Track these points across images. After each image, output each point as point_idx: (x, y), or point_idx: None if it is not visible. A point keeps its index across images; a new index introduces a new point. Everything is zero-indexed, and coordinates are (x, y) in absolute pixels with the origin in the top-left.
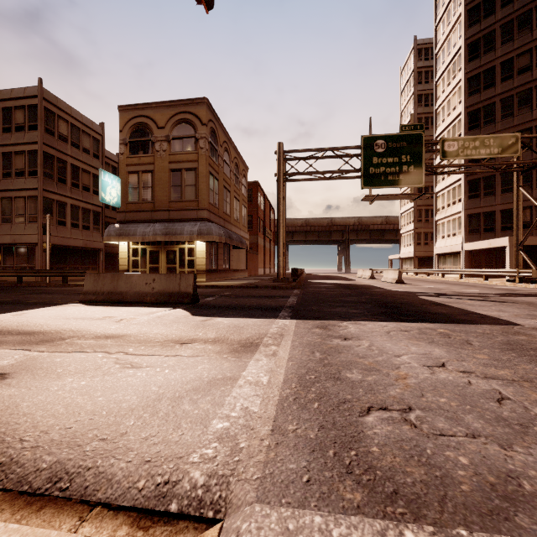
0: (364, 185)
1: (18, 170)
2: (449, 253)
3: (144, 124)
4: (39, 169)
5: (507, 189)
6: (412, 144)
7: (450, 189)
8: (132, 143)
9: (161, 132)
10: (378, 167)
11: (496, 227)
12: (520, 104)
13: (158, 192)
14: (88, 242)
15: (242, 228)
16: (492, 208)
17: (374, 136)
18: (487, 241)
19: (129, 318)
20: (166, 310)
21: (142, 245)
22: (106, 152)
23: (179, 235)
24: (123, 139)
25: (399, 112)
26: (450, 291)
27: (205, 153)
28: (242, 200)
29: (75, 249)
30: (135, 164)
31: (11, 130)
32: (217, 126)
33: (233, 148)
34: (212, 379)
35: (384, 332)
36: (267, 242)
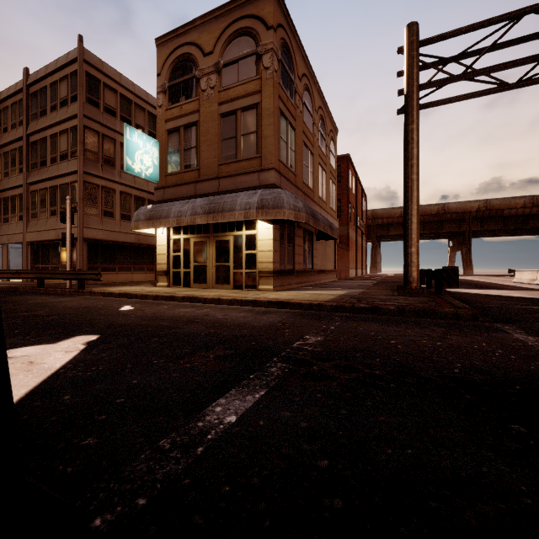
0: None
1: (62, 153)
2: None
3: (187, 55)
4: (78, 146)
5: None
6: None
7: None
8: (172, 87)
9: (208, 60)
10: None
11: None
12: None
13: (204, 153)
14: (142, 238)
15: (329, 212)
16: None
17: None
18: None
19: None
20: None
21: (184, 234)
22: None
23: (229, 212)
24: (162, 85)
25: None
26: None
27: (271, 75)
28: (330, 173)
29: (127, 246)
30: (175, 118)
31: (57, 107)
32: (293, 44)
33: (317, 93)
34: None
35: None
36: (358, 235)
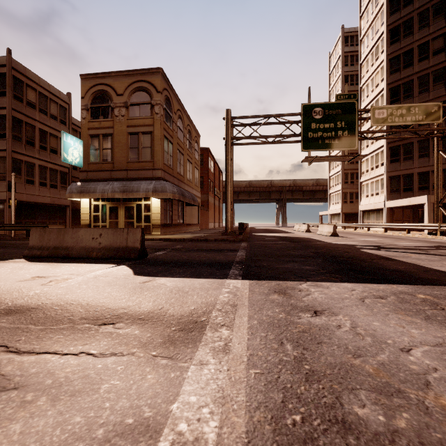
0: (303, 148)
1: None
2: (372, 210)
3: (104, 91)
4: (7, 131)
5: (423, 154)
6: (346, 112)
7: (374, 154)
8: (94, 108)
9: (120, 98)
10: (316, 132)
11: (414, 187)
12: (435, 81)
13: (117, 153)
14: (55, 199)
15: (194, 187)
16: (410, 171)
17: (312, 104)
18: (407, 199)
19: (61, 279)
20: (109, 267)
21: (102, 201)
22: (74, 120)
23: (136, 192)
24: (85, 105)
25: (328, 91)
26: (386, 244)
27: (160, 118)
28: (195, 163)
29: (43, 205)
30: (96, 128)
31: None
32: (172, 95)
33: (186, 117)
34: (111, 433)
35: (357, 300)
36: (216, 200)
